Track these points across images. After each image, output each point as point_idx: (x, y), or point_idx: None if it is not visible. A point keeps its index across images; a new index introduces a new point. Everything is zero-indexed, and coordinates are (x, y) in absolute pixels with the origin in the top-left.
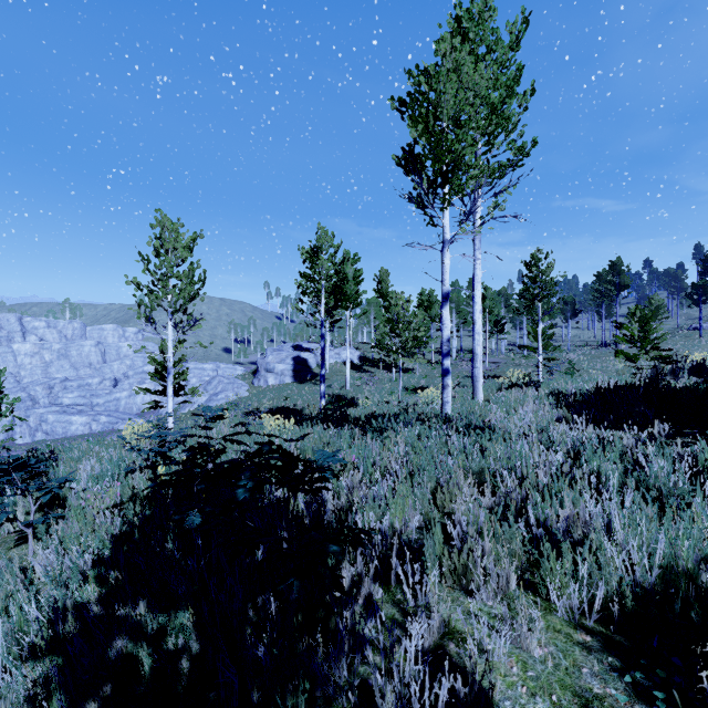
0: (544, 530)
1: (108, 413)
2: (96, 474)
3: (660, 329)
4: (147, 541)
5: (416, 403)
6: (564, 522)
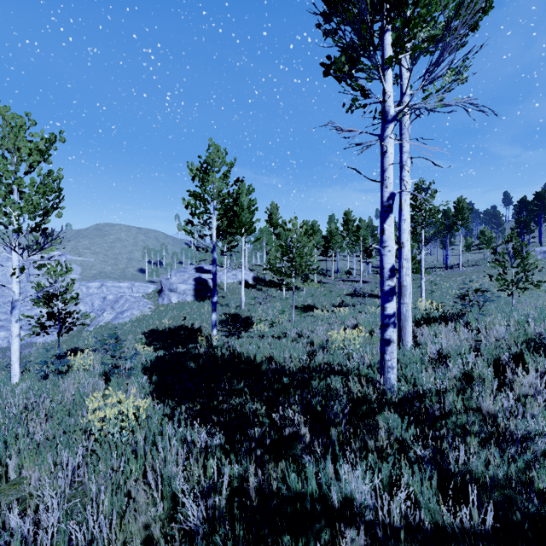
0: None
1: (28, 327)
2: None
3: (533, 255)
4: None
5: (322, 342)
6: None
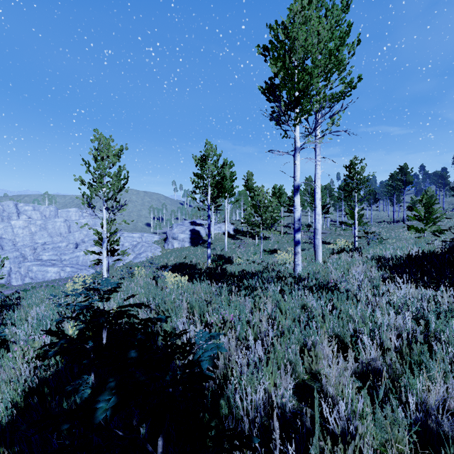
0: (415, 406)
1: (72, 265)
2: (34, 323)
3: (440, 211)
4: (54, 396)
5: (274, 263)
6: (433, 398)
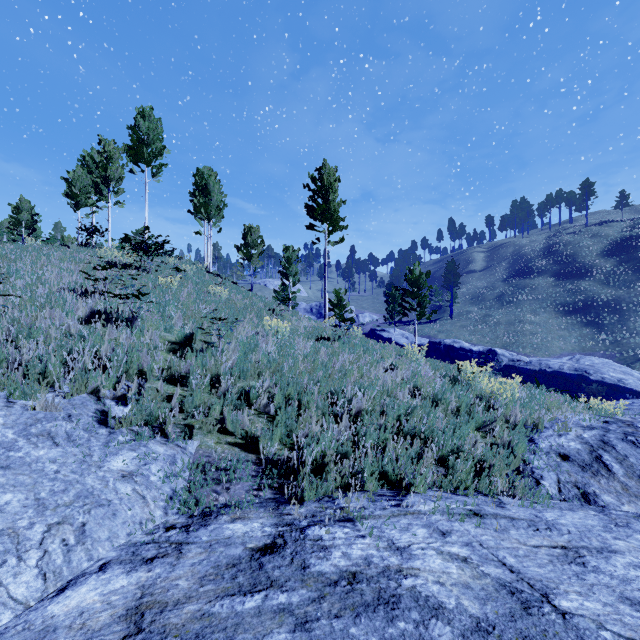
0: None
1: None
2: None
3: None
4: None
5: None
6: None
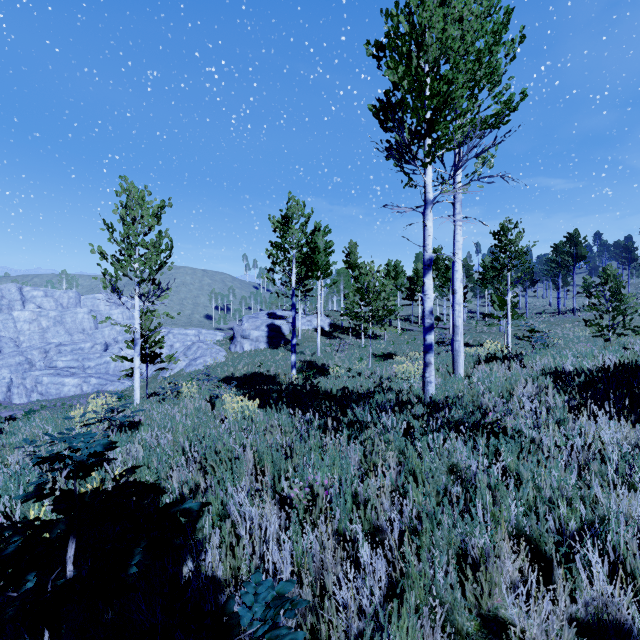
0: None
1: (99, 375)
2: None
3: (633, 298)
4: None
5: (390, 376)
6: None
